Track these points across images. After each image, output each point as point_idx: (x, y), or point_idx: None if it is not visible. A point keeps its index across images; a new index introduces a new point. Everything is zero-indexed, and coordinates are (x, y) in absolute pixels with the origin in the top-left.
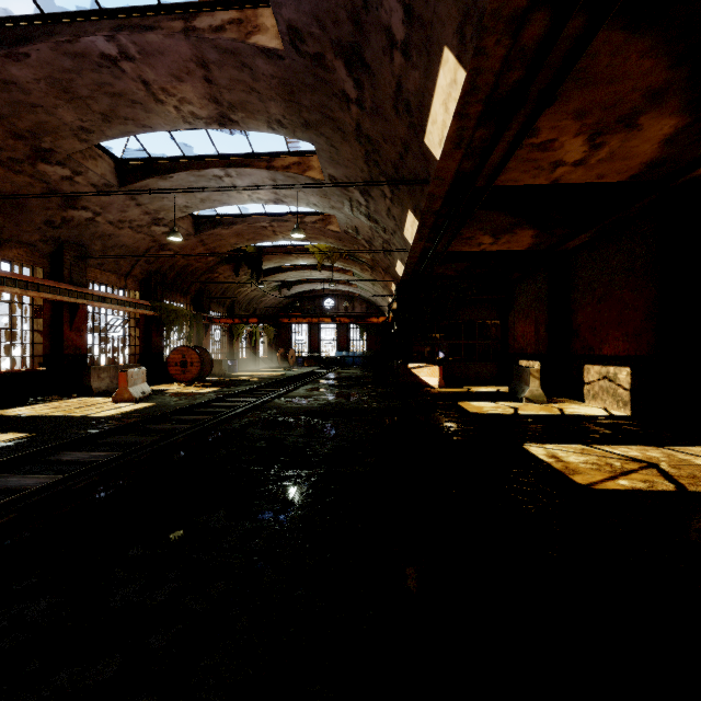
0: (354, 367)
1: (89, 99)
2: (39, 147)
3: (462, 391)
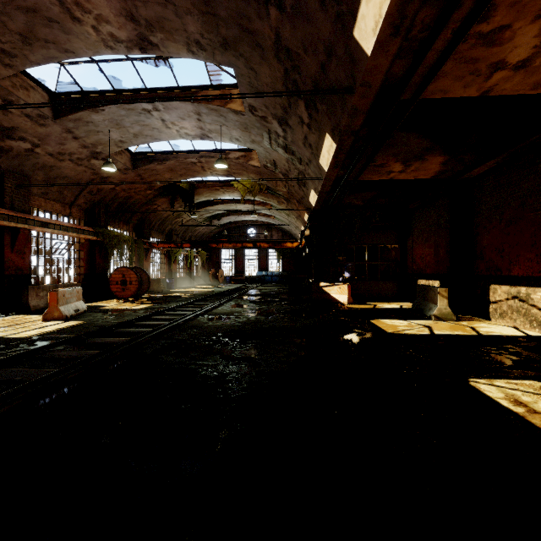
0: (272, 284)
1: (2, 14)
2: None
3: (370, 307)
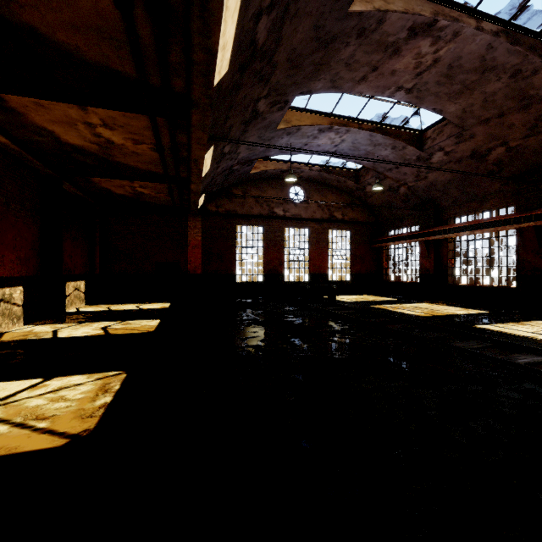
0: None
1: None
2: None
3: None
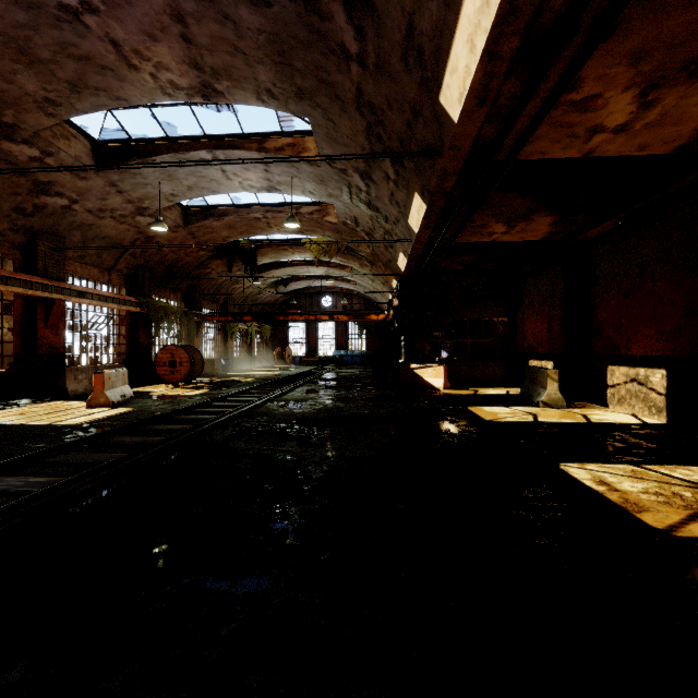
0: (352, 366)
1: (51, 63)
2: (0, 121)
3: (470, 393)
